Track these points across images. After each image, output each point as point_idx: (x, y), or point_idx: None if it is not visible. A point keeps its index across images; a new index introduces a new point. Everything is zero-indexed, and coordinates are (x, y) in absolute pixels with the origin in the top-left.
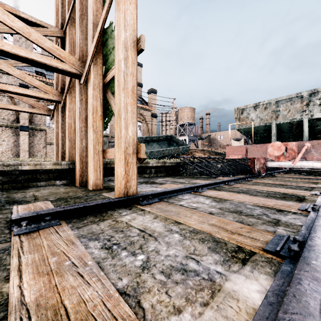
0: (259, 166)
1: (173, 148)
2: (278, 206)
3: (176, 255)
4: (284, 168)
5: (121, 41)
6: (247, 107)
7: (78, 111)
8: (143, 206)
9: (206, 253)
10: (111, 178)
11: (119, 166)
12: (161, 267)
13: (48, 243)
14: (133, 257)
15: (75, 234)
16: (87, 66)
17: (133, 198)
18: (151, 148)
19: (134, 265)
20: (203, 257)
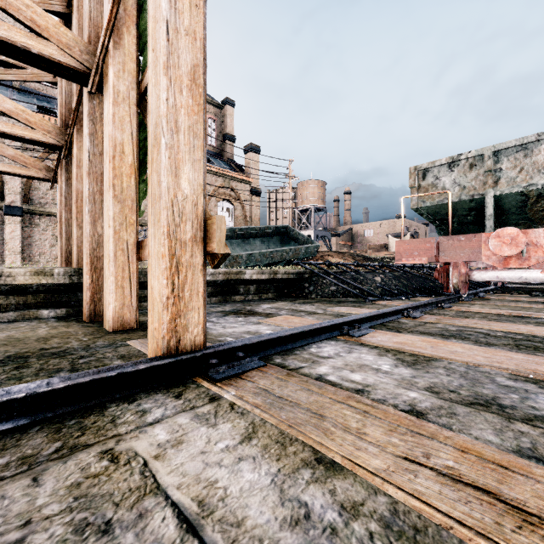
0: (458, 280)
1: (290, 248)
2: None
3: None
4: (493, 283)
5: None
6: (435, 165)
7: (87, 158)
8: (216, 385)
9: None
10: None
11: (156, 273)
12: None
13: None
14: None
15: None
16: (98, 49)
17: (194, 358)
18: (249, 248)
19: None
20: None
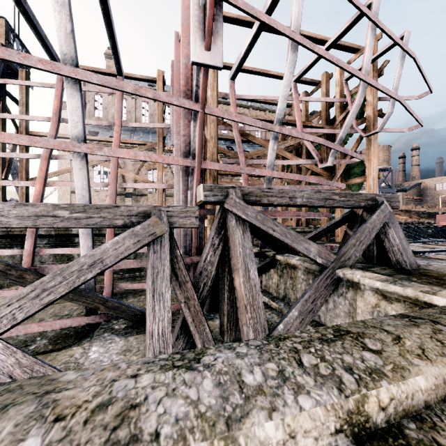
0: None
1: None
2: None
3: None
4: None
5: (371, 177)
6: None
7: None
8: None
9: None
10: (334, 238)
11: None
12: None
13: None
14: None
15: None
16: (337, 177)
17: None
18: None
19: None
20: None
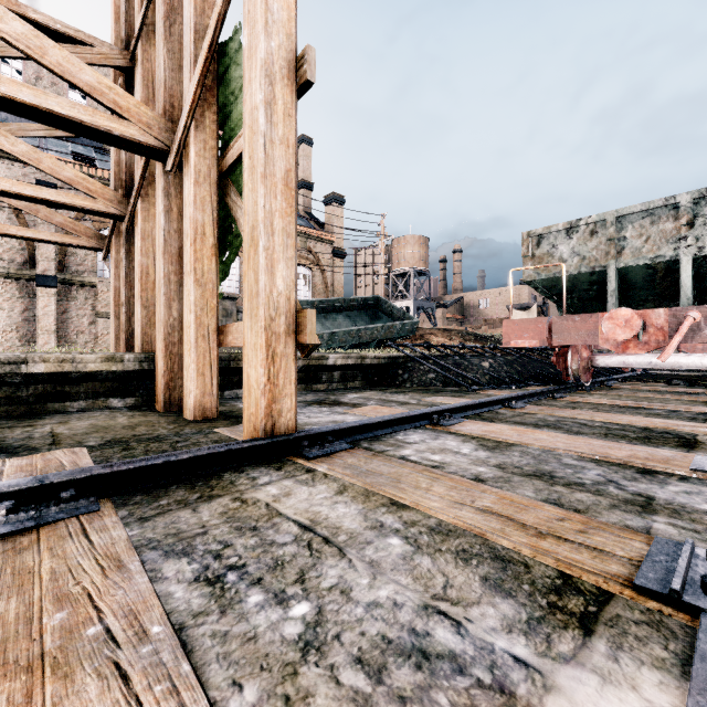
0: (578, 366)
1: (382, 325)
2: (640, 460)
3: (398, 601)
4: (631, 370)
5: (257, 62)
6: (550, 231)
7: (162, 237)
8: (310, 462)
9: (478, 596)
10: (240, 393)
11: (254, 363)
12: (355, 642)
13: (54, 566)
14: (278, 610)
15: (132, 538)
16: (180, 129)
17: (288, 440)
18: (331, 325)
19: (281, 637)
20: (471, 608)
